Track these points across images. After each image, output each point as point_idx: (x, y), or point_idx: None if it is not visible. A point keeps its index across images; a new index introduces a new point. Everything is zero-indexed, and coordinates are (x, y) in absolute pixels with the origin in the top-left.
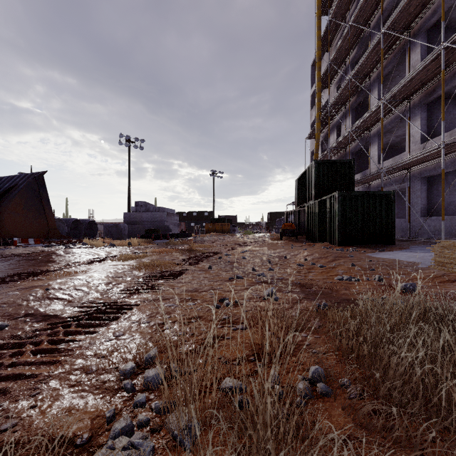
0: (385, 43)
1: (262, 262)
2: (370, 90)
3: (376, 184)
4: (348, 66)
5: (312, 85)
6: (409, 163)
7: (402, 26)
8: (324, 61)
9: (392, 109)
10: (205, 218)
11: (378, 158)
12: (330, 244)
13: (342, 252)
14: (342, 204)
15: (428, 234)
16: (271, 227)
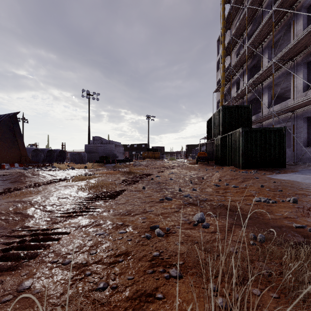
0: (274, 18)
1: (185, 182)
2: (262, 54)
3: (267, 123)
4: (244, 39)
5: (218, 54)
6: (294, 106)
7: (289, 4)
8: (227, 37)
9: (280, 67)
10: (142, 148)
11: (268, 104)
12: (235, 168)
13: (248, 174)
14: (245, 137)
15: (309, 160)
16: (188, 155)
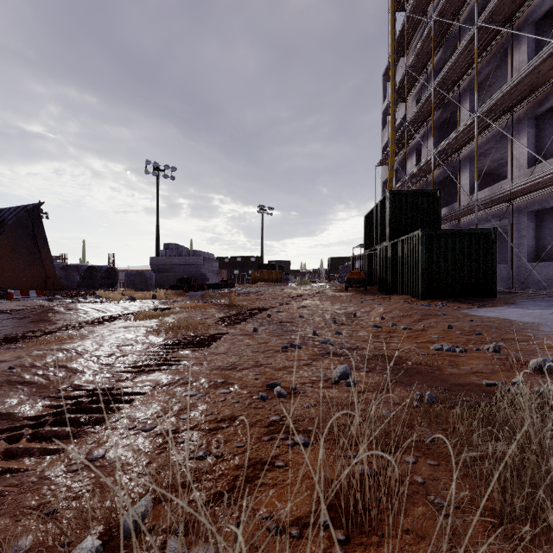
0: (479, 40)
1: (325, 322)
2: (460, 102)
3: (467, 221)
4: (430, 74)
5: (384, 100)
6: (512, 193)
7: (503, 17)
8: (399, 69)
9: (489, 125)
10: (252, 264)
11: (470, 188)
12: (411, 298)
13: (430, 308)
14: (427, 246)
15: (537, 285)
16: (333, 276)
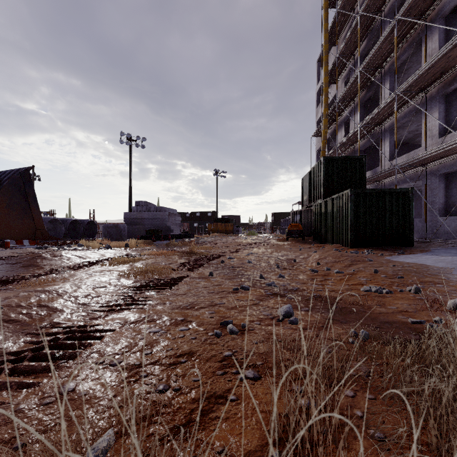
0: (398, 31)
1: (270, 267)
2: (382, 83)
3: (388, 182)
4: (356, 60)
5: (318, 82)
6: (426, 159)
7: (418, 12)
8: (331, 56)
9: (407, 102)
10: (208, 218)
11: (390, 155)
12: (341, 246)
13: (358, 255)
14: (355, 203)
15: (447, 235)
16: (276, 228)
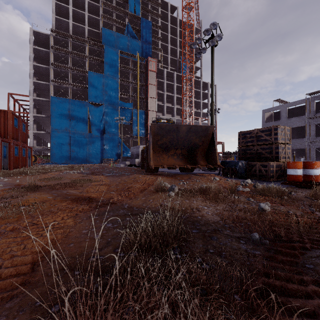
0: None
1: None
2: None
3: None
4: None
5: None
6: None
7: None
8: None
9: None
10: None
11: None
12: None
13: None
14: None
15: None
16: None
